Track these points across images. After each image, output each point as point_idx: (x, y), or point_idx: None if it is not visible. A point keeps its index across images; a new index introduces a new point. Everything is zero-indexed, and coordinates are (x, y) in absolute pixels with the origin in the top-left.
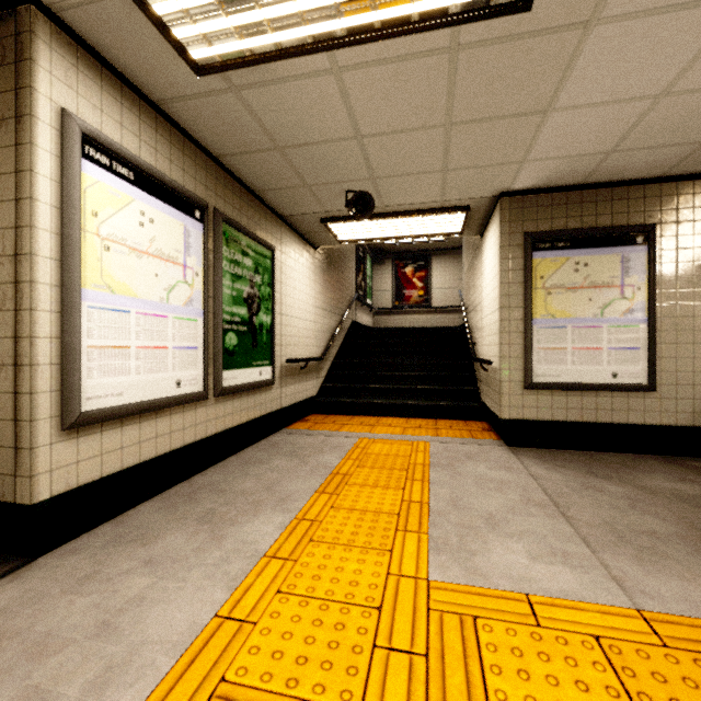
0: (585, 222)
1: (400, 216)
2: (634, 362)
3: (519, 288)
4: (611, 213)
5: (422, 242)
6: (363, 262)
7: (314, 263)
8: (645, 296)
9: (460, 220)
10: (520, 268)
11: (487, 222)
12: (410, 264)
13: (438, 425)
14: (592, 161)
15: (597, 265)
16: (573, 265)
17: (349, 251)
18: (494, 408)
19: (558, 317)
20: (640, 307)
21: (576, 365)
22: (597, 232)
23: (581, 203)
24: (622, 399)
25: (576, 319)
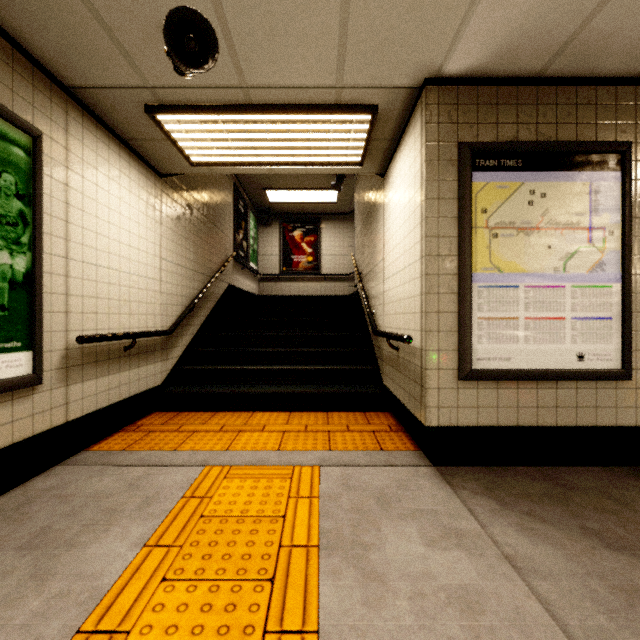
0: (542, 133)
1: (274, 111)
2: (605, 337)
3: (453, 226)
4: (576, 122)
5: (311, 203)
6: (244, 219)
7: (159, 195)
8: (619, 243)
9: (362, 136)
10: (454, 196)
11: (397, 145)
12: (298, 227)
13: (331, 423)
14: (578, 12)
15: (558, 196)
16: (527, 195)
17: (225, 200)
18: (411, 404)
19: (506, 271)
20: (612, 259)
21: (531, 342)
22: (560, 147)
23: (536, 104)
24: (589, 391)
25: (531, 274)
